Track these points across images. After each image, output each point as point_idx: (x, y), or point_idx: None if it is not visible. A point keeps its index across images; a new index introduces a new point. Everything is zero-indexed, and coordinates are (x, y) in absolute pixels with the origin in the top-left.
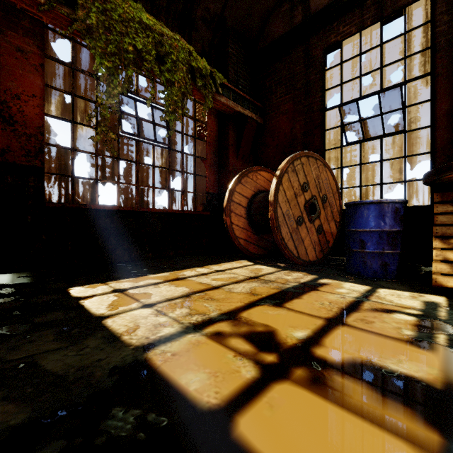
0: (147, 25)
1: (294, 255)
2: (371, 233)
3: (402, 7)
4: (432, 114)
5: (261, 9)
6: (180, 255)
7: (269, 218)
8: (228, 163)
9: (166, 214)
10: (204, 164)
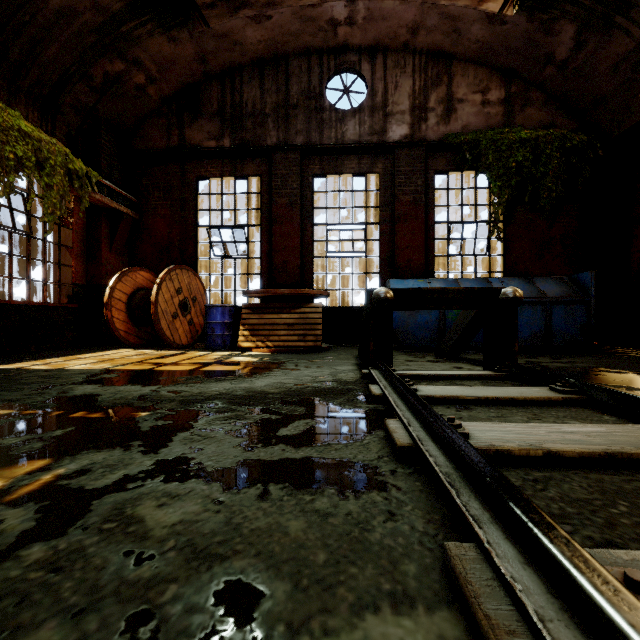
0: (26, 132)
1: (171, 341)
2: (217, 323)
3: (246, 176)
4: (261, 251)
5: (138, 112)
6: (43, 350)
7: (149, 313)
8: (101, 255)
9: (27, 307)
10: (69, 253)
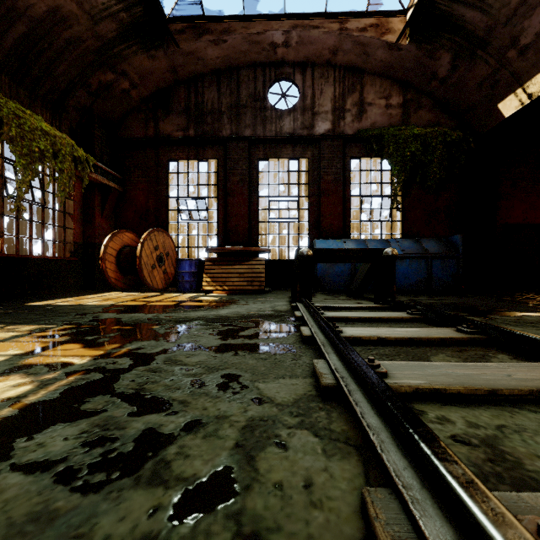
0: (46, 131)
1: (150, 285)
2: (186, 272)
3: (207, 159)
4: (218, 217)
5: (123, 109)
6: (53, 293)
7: (134, 264)
8: (95, 220)
9: (42, 260)
10: (71, 218)
